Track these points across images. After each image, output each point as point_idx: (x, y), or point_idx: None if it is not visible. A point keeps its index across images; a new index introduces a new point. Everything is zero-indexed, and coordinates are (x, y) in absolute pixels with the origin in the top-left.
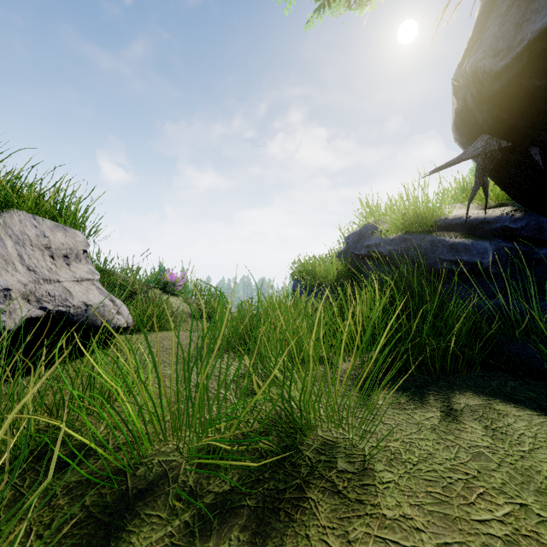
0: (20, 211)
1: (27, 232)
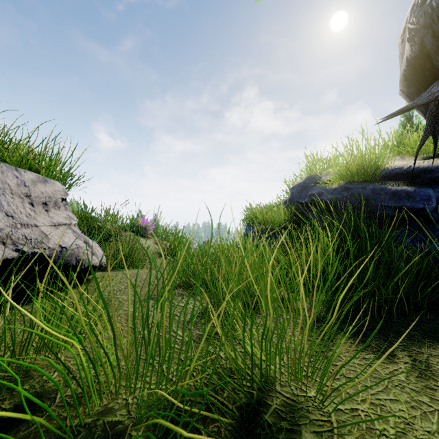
0: (2, 163)
1: (8, 181)
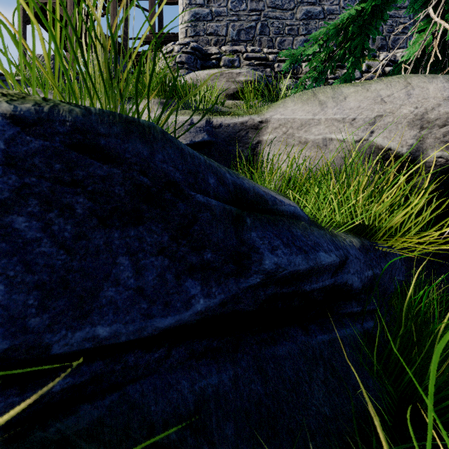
0: None
1: None
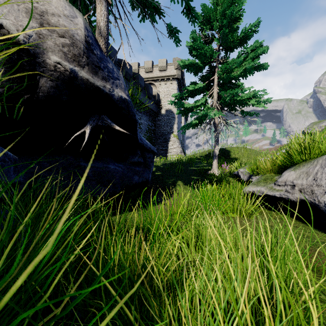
0: None
1: None
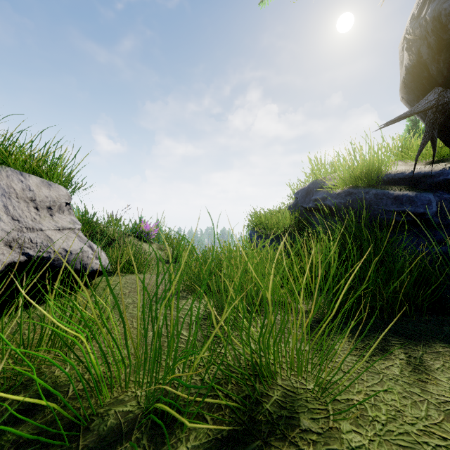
0: (7, 167)
1: (14, 186)
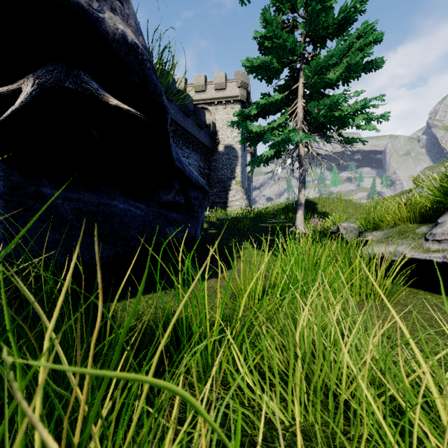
0: None
1: None
